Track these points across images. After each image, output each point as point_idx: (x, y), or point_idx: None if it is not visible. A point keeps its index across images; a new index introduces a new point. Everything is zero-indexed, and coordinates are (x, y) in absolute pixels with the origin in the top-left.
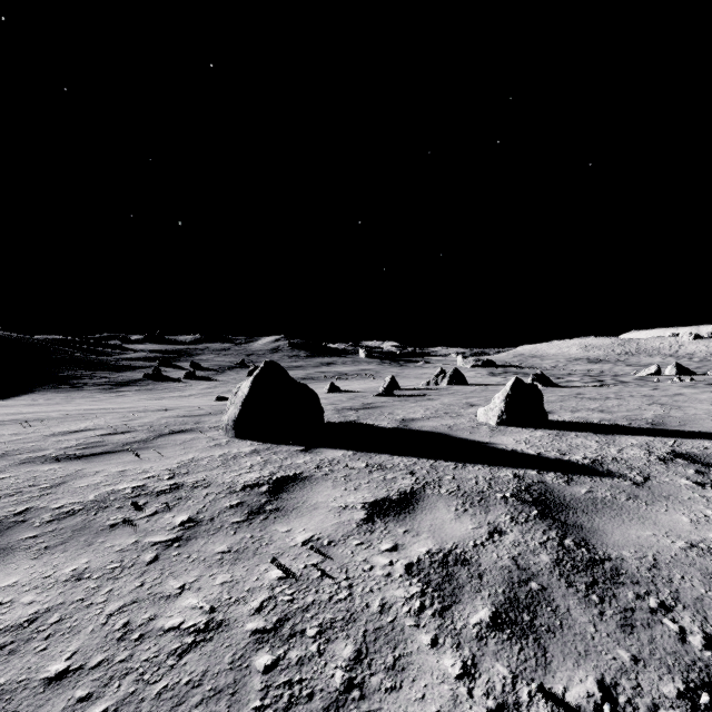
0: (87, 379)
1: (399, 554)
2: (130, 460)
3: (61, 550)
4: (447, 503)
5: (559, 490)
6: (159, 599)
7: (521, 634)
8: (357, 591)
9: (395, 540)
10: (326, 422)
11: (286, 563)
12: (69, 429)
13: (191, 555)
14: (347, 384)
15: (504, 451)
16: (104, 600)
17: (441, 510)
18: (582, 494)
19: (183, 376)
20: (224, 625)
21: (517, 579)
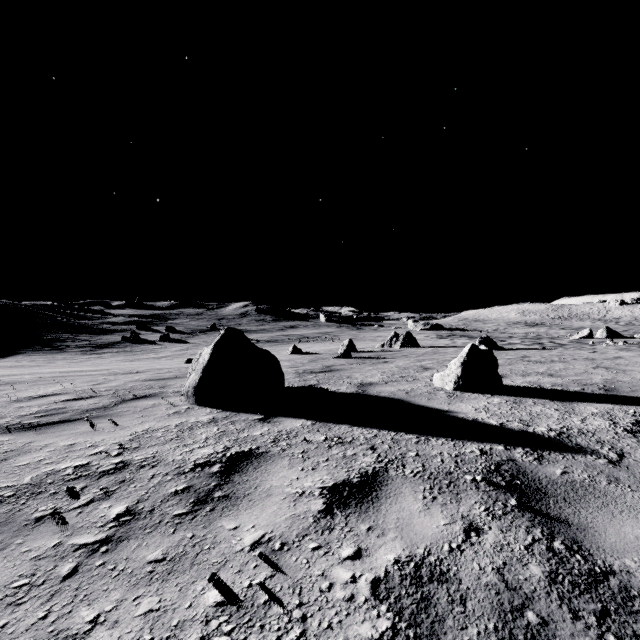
0: (69, 342)
1: (363, 564)
2: (84, 430)
3: None
4: (413, 488)
5: (531, 470)
6: None
7: None
8: (312, 627)
9: (357, 541)
10: (287, 386)
11: (228, 579)
12: (36, 394)
13: (117, 566)
14: (309, 346)
15: (465, 420)
16: None
17: (407, 497)
18: (558, 476)
19: (158, 339)
20: None
21: (509, 605)
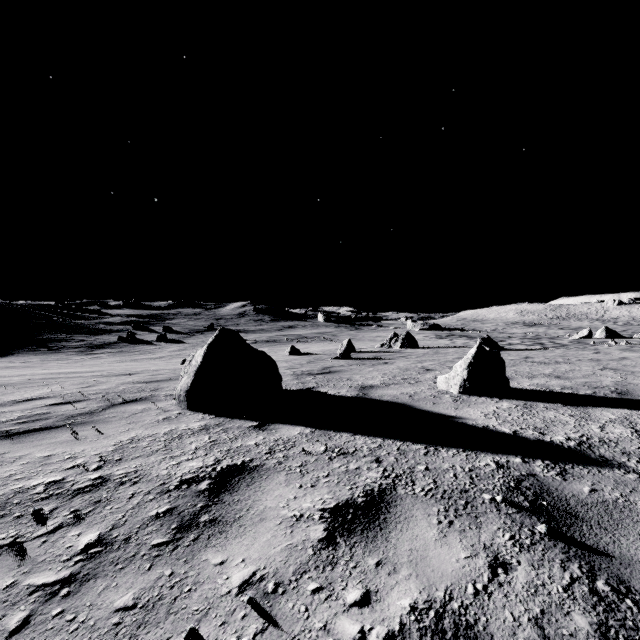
0: (65, 342)
1: (373, 613)
2: (65, 439)
3: None
4: (426, 510)
5: (556, 487)
6: None
7: None
8: None
9: (365, 581)
10: (284, 389)
11: (210, 634)
12: (21, 398)
13: (78, 616)
14: (307, 346)
15: (475, 428)
16: None
17: (419, 522)
18: (586, 495)
19: (155, 339)
20: None
21: None
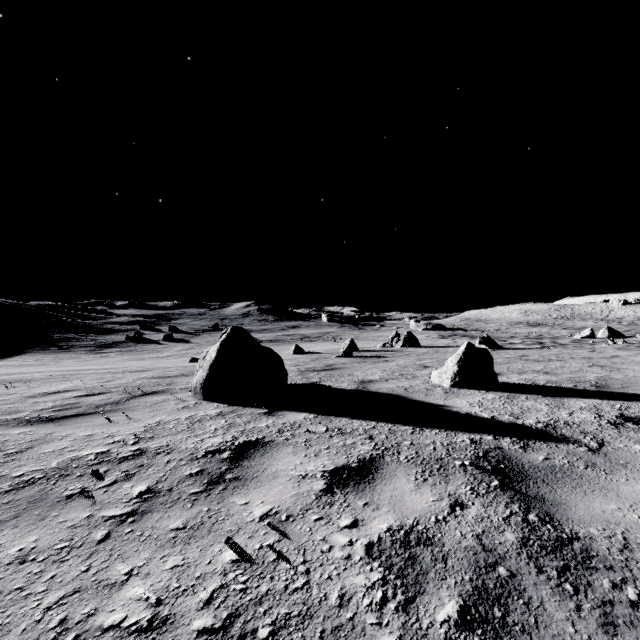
0: (74, 342)
1: (359, 532)
2: (100, 423)
3: (12, 525)
4: (407, 471)
5: (516, 456)
6: (103, 587)
7: (493, 636)
8: (315, 578)
9: (355, 514)
10: (290, 383)
11: (241, 542)
12: (48, 391)
13: (144, 533)
14: (311, 346)
15: (459, 414)
16: (43, 589)
17: (400, 479)
18: (540, 461)
19: (161, 339)
20: (168, 623)
21: (484, 562)
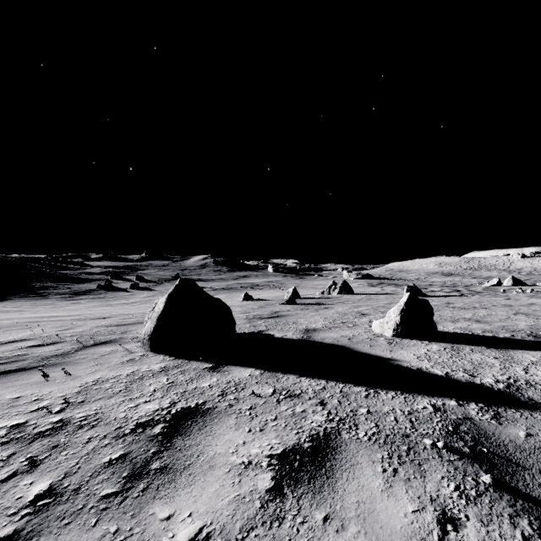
0: (52, 290)
1: None
2: (35, 380)
3: None
4: (370, 457)
5: (492, 432)
6: None
7: None
8: None
9: (313, 540)
10: (238, 332)
11: None
12: (5, 340)
13: None
14: (258, 293)
15: (410, 370)
16: None
17: (365, 470)
18: (523, 440)
19: (129, 287)
20: None
21: None
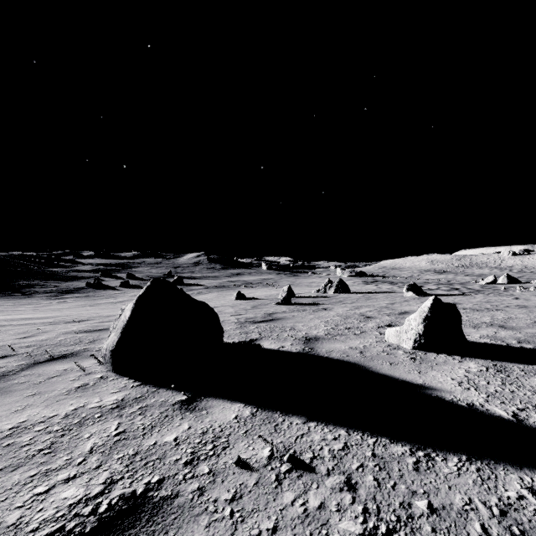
0: (38, 288)
1: None
2: None
3: None
4: None
5: None
6: None
7: None
8: None
9: None
10: (226, 341)
11: None
12: None
13: None
14: (252, 291)
15: (460, 408)
16: None
17: None
18: None
19: (118, 285)
20: None
21: None
